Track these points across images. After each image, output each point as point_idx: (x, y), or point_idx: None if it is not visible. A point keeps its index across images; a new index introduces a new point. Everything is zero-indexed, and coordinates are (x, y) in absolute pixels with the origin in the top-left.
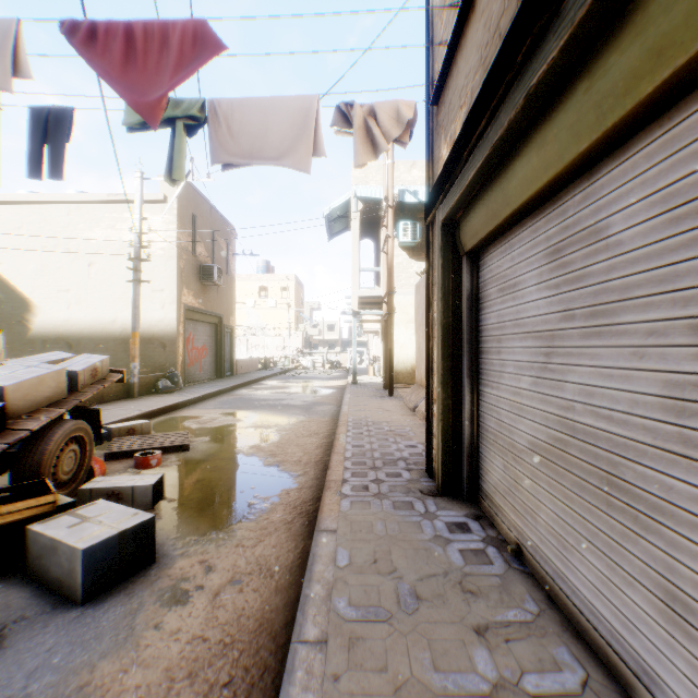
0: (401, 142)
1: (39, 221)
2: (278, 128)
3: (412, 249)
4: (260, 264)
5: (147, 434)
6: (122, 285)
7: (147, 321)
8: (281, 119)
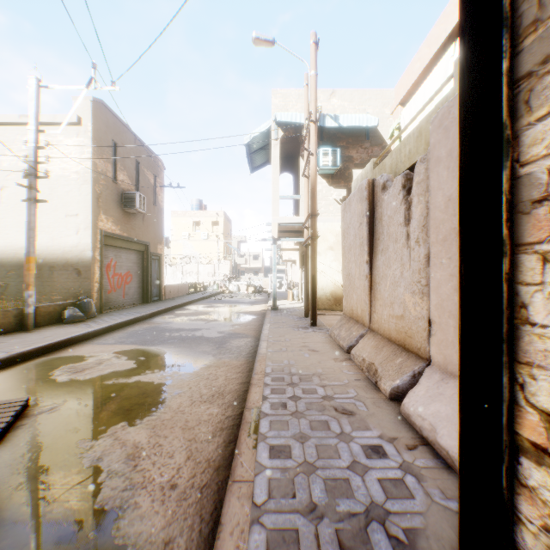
0: None
1: None
2: None
3: (332, 176)
4: (194, 202)
5: None
6: None
7: (61, 246)
8: None
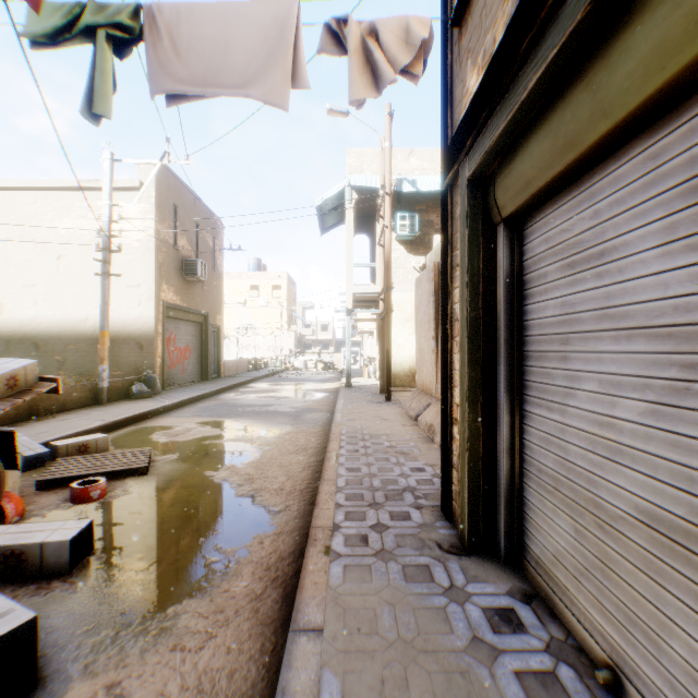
0: (412, 75)
1: (3, 210)
2: (243, 44)
3: (410, 243)
4: (251, 262)
5: (104, 451)
6: (95, 280)
7: (123, 319)
8: (247, 32)
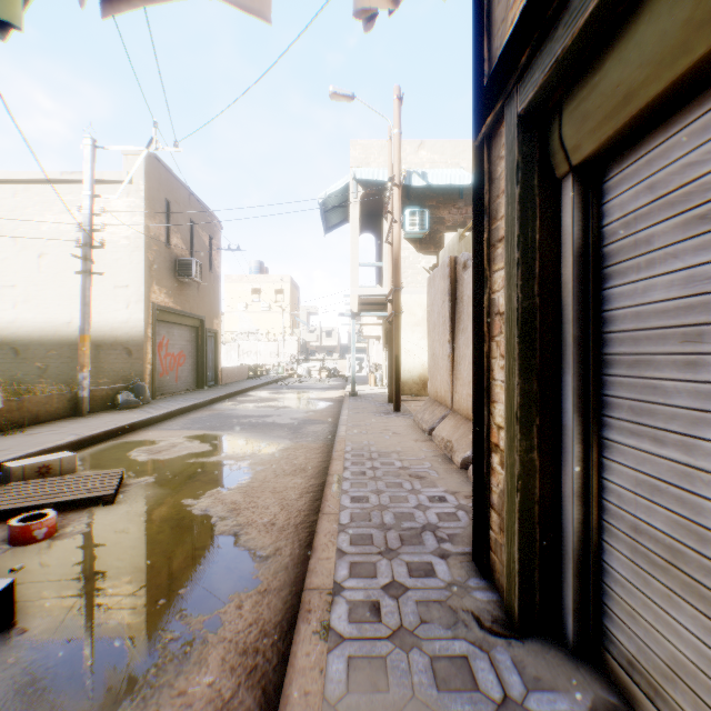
0: None
1: None
2: None
3: (420, 241)
4: (252, 265)
5: (71, 472)
6: (79, 280)
7: (109, 322)
8: None
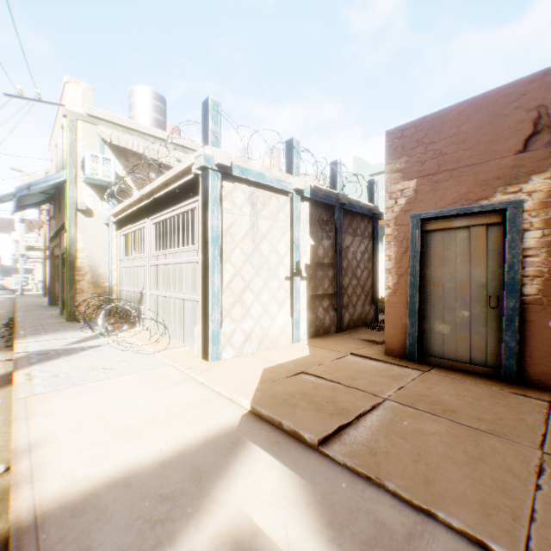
0: (41, 228)
1: None
2: (3, 225)
3: None
4: None
5: None
6: None
7: None
8: (5, 223)
